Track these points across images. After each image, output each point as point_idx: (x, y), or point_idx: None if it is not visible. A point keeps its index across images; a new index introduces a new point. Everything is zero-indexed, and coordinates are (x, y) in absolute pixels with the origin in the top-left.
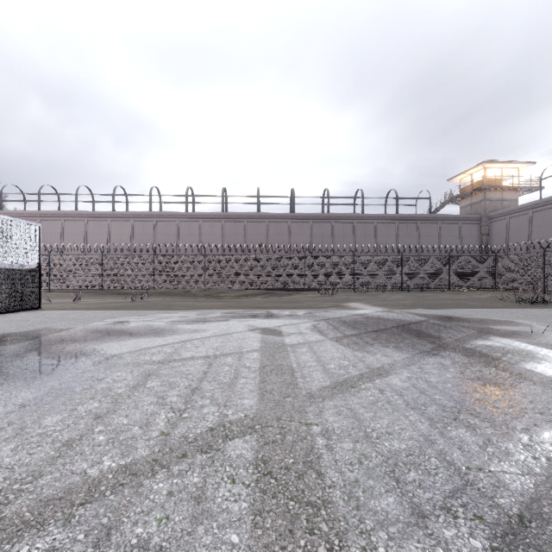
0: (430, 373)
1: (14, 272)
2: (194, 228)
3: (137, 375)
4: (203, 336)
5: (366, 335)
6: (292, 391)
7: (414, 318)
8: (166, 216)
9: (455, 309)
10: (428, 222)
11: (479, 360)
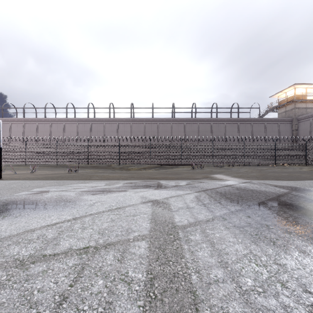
0: None
1: None
2: (114, 127)
3: None
4: (98, 211)
5: (251, 211)
6: None
7: (277, 190)
8: (97, 120)
9: (298, 180)
10: (258, 123)
11: None
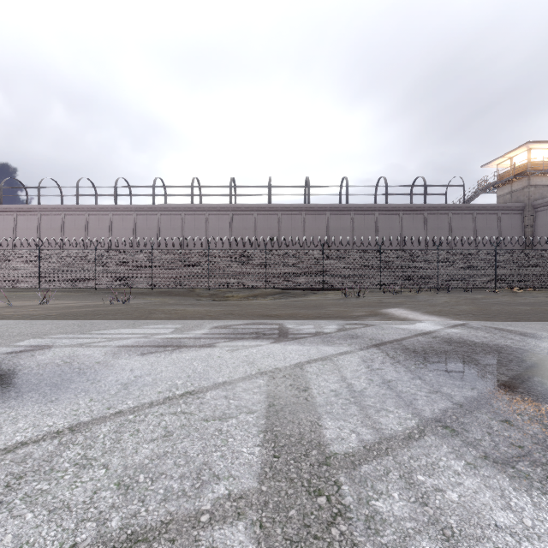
0: None
1: None
2: (200, 221)
3: None
4: (139, 403)
5: (506, 403)
6: None
7: (531, 344)
8: (171, 209)
9: None
10: (461, 213)
11: None
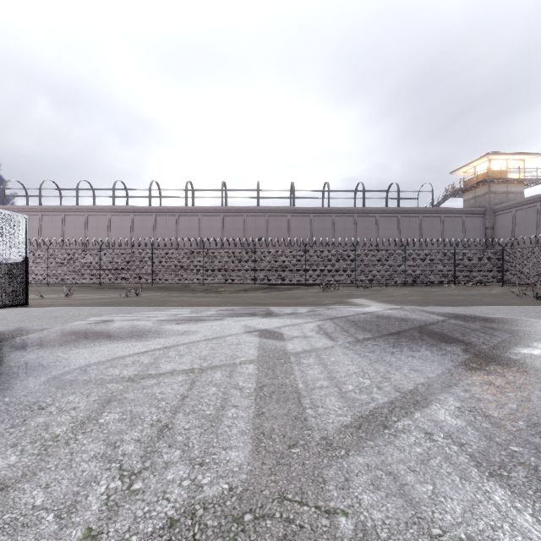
0: (484, 400)
1: None
2: (193, 222)
3: (93, 401)
4: (192, 340)
5: (382, 339)
6: (300, 433)
7: (430, 318)
8: (166, 211)
9: (471, 306)
10: (430, 216)
11: (540, 379)
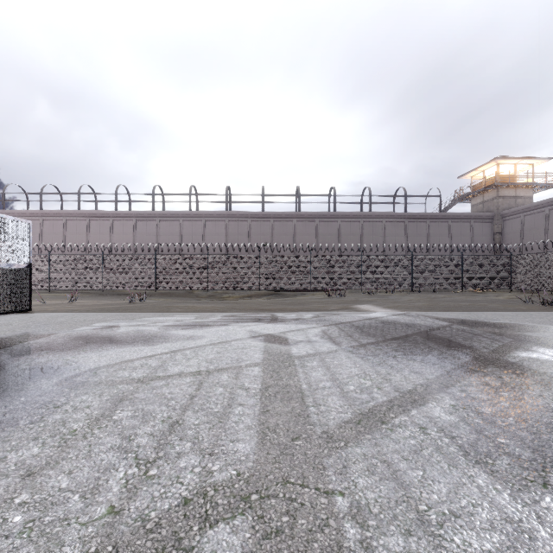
0: (479, 399)
1: (0, 272)
2: (197, 227)
3: (106, 400)
4: (198, 345)
5: (386, 343)
6: (303, 428)
7: (435, 323)
8: (169, 216)
9: (477, 312)
10: (438, 221)
11: (534, 380)
